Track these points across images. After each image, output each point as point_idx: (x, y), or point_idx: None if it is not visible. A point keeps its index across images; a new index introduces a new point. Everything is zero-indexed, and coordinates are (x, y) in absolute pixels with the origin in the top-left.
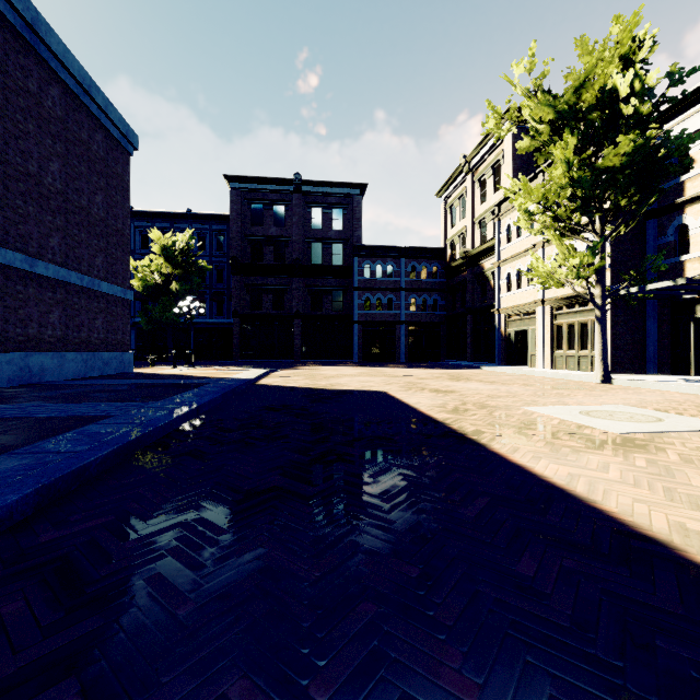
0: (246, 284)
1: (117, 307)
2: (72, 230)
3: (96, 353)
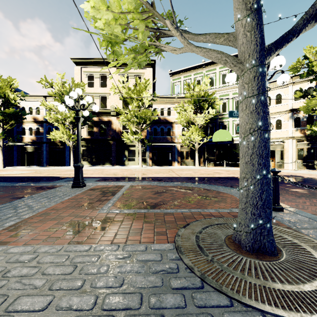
0: None
1: None
2: None
3: None
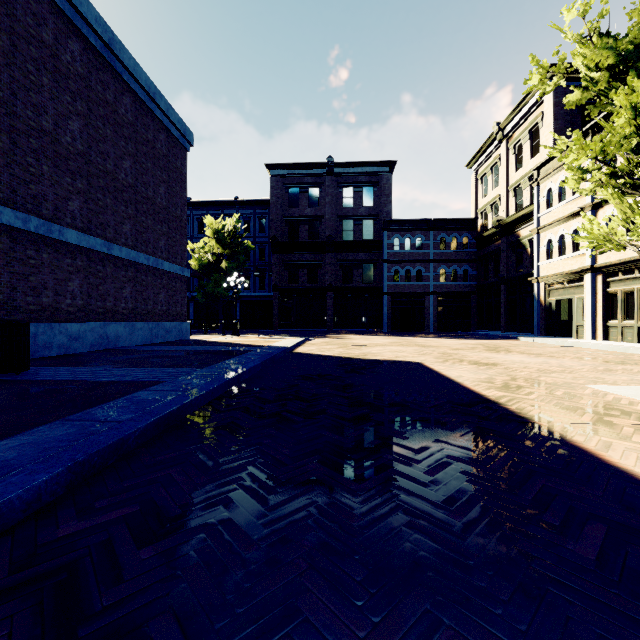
0: (284, 261)
1: (176, 283)
2: (141, 217)
3: (160, 323)
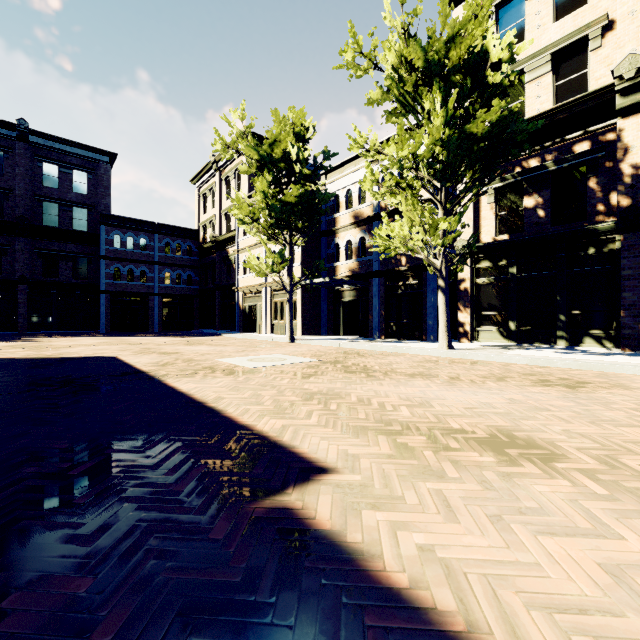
0: None
1: None
2: None
3: None
